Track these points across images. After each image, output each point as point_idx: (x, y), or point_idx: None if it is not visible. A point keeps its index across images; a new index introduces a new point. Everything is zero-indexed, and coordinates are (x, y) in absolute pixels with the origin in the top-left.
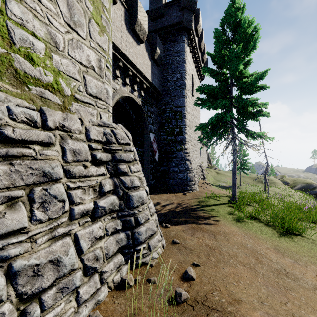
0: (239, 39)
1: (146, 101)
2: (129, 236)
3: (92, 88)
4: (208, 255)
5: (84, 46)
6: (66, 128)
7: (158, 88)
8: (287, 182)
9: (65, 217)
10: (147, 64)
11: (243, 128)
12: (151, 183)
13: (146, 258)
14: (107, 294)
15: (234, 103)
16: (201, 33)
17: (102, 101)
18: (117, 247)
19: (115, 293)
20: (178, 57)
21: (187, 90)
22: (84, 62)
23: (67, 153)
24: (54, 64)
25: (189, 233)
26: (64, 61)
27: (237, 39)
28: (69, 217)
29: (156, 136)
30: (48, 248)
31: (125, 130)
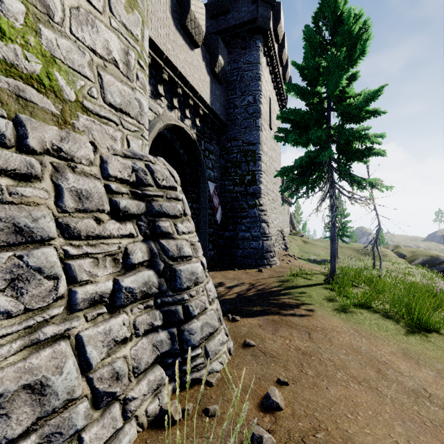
0: (341, 42)
1: (204, 134)
2: (174, 336)
3: (115, 95)
4: (301, 366)
5: (100, 24)
6: (63, 153)
7: (221, 116)
8: (403, 254)
9: (58, 306)
10: (205, 80)
11: (347, 173)
12: (211, 254)
13: (203, 372)
14: (135, 437)
15: (333, 136)
16: (283, 38)
17: (131, 118)
18: (153, 355)
19: (149, 435)
20: (249, 71)
21: (264, 120)
22: (100, 51)
23: (64, 195)
24: (43, 44)
25: (269, 330)
26: (62, 42)
27: (337, 41)
28: (66, 306)
29: (218, 186)
30: (23, 363)
31: (168, 166)
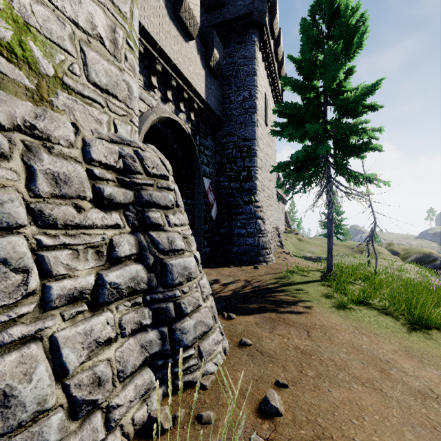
0: (338, 35)
1: (199, 129)
2: (165, 335)
3: (100, 74)
4: (300, 366)
5: None
6: (38, 132)
7: (216, 111)
8: (397, 252)
9: (29, 303)
10: (200, 73)
11: (344, 168)
12: (206, 251)
13: (196, 374)
14: None
15: (330, 130)
16: (279, 34)
17: (118, 101)
18: (141, 357)
19: None
20: (245, 66)
21: (259, 115)
22: (84, 24)
23: (37, 177)
24: (15, 8)
25: (266, 328)
26: (38, 9)
27: (334, 34)
28: (39, 303)
29: (213, 183)
30: None
31: (159, 154)
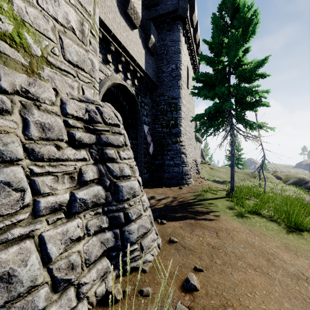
0: (238, 25)
1: (140, 91)
2: (117, 235)
3: (72, 54)
4: (211, 257)
5: (60, 0)
6: (30, 95)
7: (153, 78)
8: (280, 177)
9: (24, 212)
10: (141, 52)
11: (242, 118)
12: (145, 176)
13: (139, 262)
14: None
15: (232, 92)
16: (197, 24)
17: (85, 73)
18: (101, 250)
19: None
20: (173, 47)
21: (183, 81)
22: (61, 20)
23: (30, 126)
24: (14, 10)
25: (187, 230)
26: (30, 10)
27: (235, 24)
28: (31, 212)
29: (151, 128)
30: None
31: (113, 109)
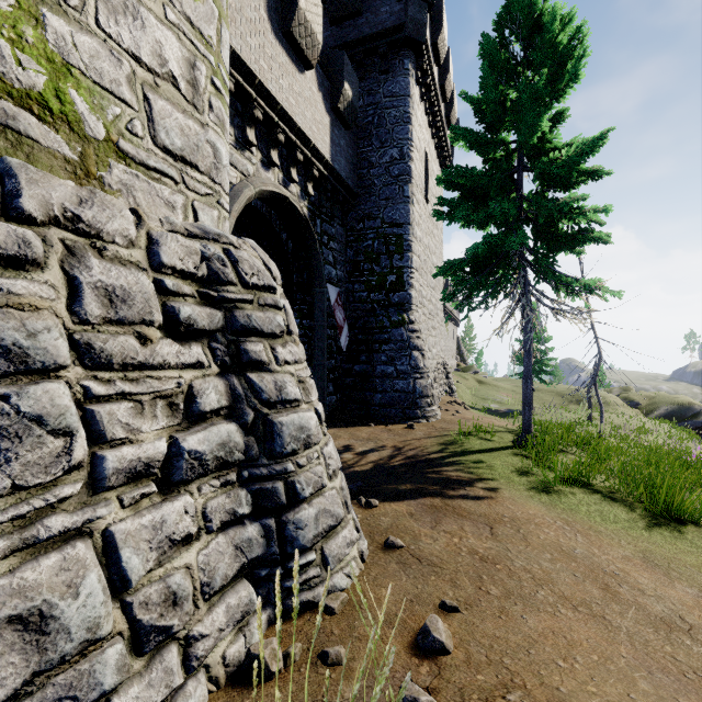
0: (539, 60)
1: (320, 209)
2: (271, 531)
3: (172, 134)
4: (479, 580)
5: (147, 15)
6: (84, 225)
7: (348, 180)
8: (636, 402)
9: (73, 481)
10: (322, 121)
11: (550, 270)
12: (332, 401)
13: (318, 591)
14: (204, 701)
15: (527, 211)
16: (447, 58)
17: (200, 173)
18: (236, 563)
19: (228, 697)
20: (393, 108)
21: (416, 186)
22: (148, 59)
23: (83, 294)
24: (49, 41)
25: (426, 521)
26: (82, 40)
27: (534, 59)
28: (87, 481)
29: (343, 293)
30: (9, 579)
31: (262, 253)
